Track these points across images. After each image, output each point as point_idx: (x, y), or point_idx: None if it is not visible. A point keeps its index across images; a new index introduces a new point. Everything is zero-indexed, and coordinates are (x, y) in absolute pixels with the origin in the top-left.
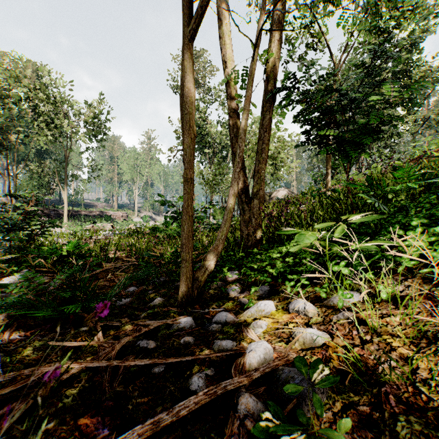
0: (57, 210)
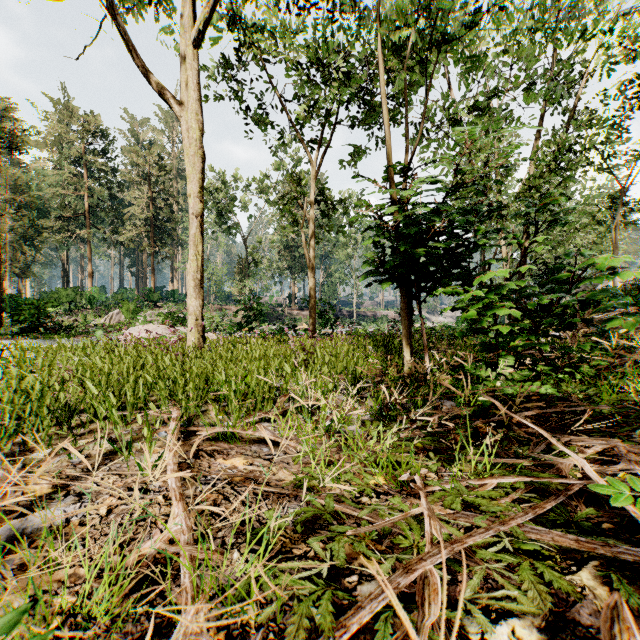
0: (341, 311)
